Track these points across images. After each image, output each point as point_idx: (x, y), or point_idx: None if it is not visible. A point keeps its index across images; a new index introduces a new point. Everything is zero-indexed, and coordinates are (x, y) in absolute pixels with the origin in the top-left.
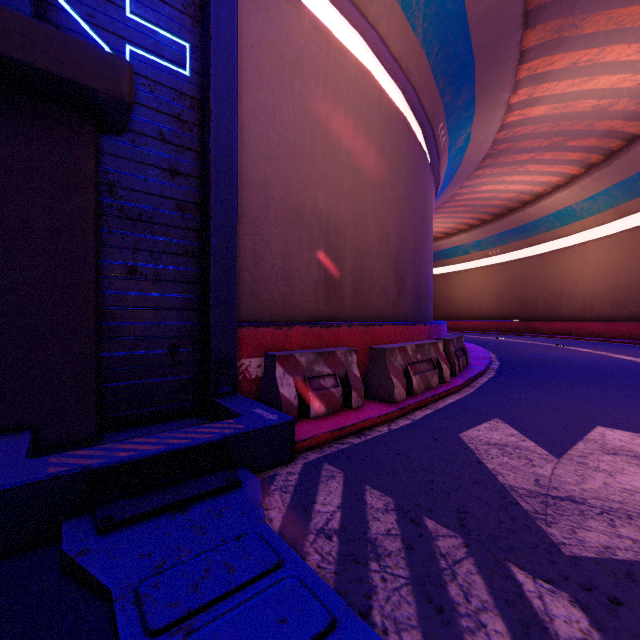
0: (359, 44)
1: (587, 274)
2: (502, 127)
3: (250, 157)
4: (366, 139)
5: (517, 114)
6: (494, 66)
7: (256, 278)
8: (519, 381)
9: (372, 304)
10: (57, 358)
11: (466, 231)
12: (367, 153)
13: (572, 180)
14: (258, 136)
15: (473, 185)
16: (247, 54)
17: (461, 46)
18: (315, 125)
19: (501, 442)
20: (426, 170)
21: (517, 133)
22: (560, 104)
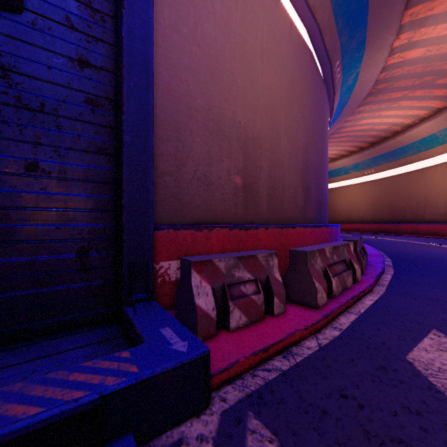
0: None
1: None
2: (383, 69)
3: (172, 67)
4: (279, 64)
5: (397, 57)
6: (384, 10)
7: (178, 182)
8: (423, 279)
9: (284, 209)
10: None
11: (347, 156)
12: (280, 76)
13: (437, 112)
14: (180, 48)
15: (355, 119)
16: None
17: None
18: (234, 44)
19: None
20: (325, 100)
21: (395, 74)
22: (434, 46)
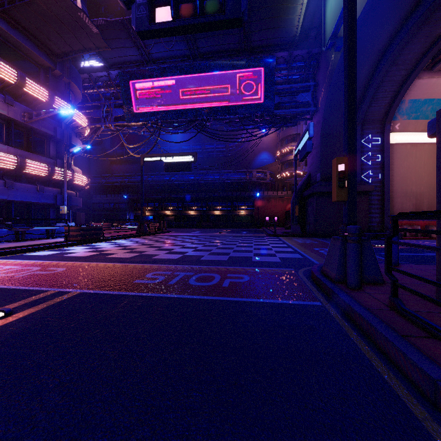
0: None
1: None
2: None
3: (391, 185)
4: (434, 164)
5: None
6: None
7: (393, 210)
8: None
9: None
10: (364, 224)
11: None
12: (434, 168)
13: None
14: (393, 179)
15: None
16: (391, 163)
17: None
18: (411, 170)
19: None
20: None
21: None
22: None
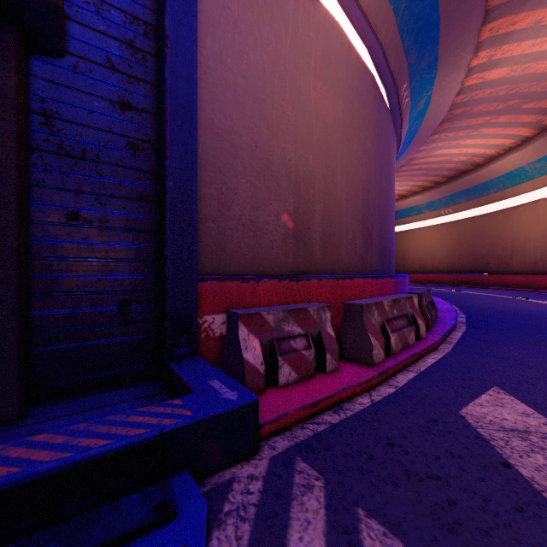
0: None
1: (538, 230)
2: (460, 91)
3: (216, 101)
4: (335, 92)
5: (476, 77)
6: (458, 25)
7: (222, 229)
8: (496, 337)
9: (341, 257)
10: None
11: (420, 193)
12: (336, 106)
13: (525, 142)
14: (224, 80)
15: (429, 149)
16: None
17: (427, 3)
18: (284, 73)
19: (519, 426)
20: (390, 129)
21: (474, 97)
22: (519, 66)
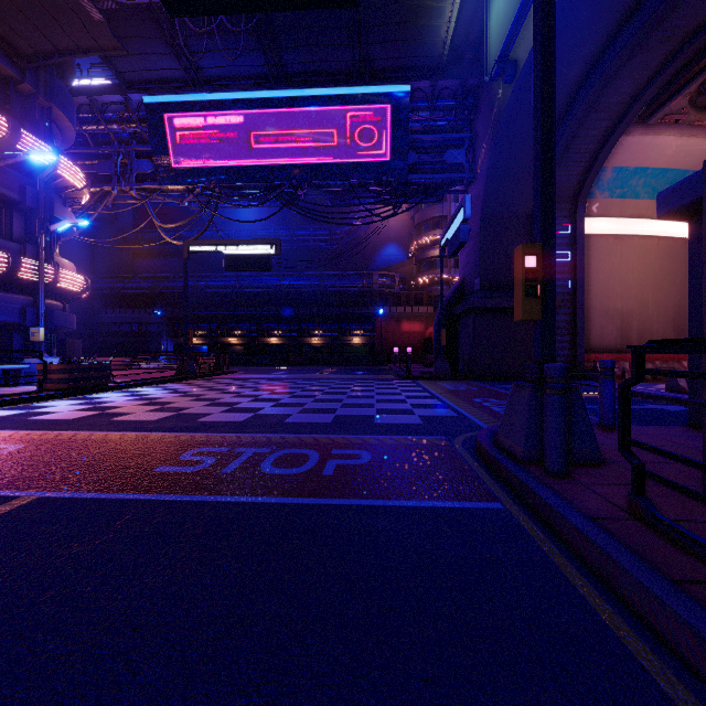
0: (643, 222)
1: None
2: None
3: (586, 298)
4: (647, 268)
5: None
6: None
7: (589, 338)
8: None
9: None
10: None
11: None
12: (647, 274)
13: None
14: (589, 290)
15: None
16: (585, 265)
17: None
18: (615, 276)
19: None
20: None
21: None
22: None
